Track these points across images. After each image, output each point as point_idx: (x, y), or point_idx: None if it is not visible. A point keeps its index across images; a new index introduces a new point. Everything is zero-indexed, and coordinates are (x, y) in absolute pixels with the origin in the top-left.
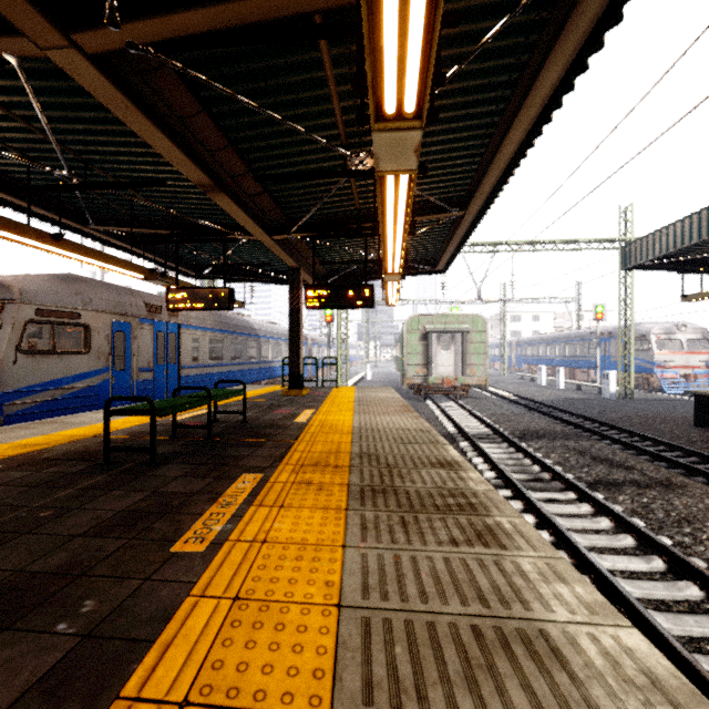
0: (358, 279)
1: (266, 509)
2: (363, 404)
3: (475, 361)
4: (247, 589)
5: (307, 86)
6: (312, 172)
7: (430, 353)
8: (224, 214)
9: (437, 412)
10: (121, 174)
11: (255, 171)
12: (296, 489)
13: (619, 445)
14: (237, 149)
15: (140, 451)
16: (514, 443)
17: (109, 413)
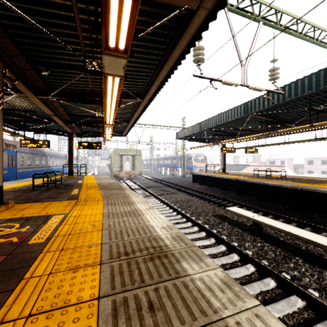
0: (94, 136)
1: (84, 191)
2: (98, 179)
3: (138, 166)
4: (88, 195)
5: (87, 101)
6: (85, 115)
7: (121, 163)
8: (47, 115)
9: (123, 184)
10: (12, 103)
11: (66, 110)
12: (88, 189)
13: (171, 188)
14: (63, 106)
15: (44, 186)
16: (144, 189)
17: (34, 178)
